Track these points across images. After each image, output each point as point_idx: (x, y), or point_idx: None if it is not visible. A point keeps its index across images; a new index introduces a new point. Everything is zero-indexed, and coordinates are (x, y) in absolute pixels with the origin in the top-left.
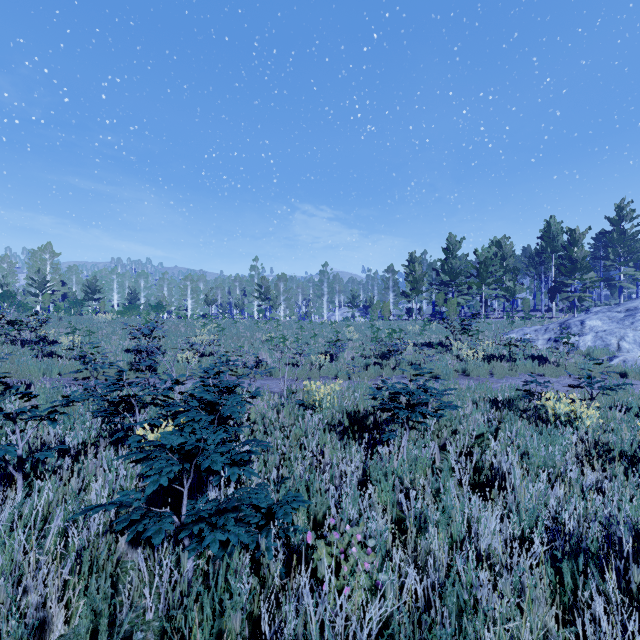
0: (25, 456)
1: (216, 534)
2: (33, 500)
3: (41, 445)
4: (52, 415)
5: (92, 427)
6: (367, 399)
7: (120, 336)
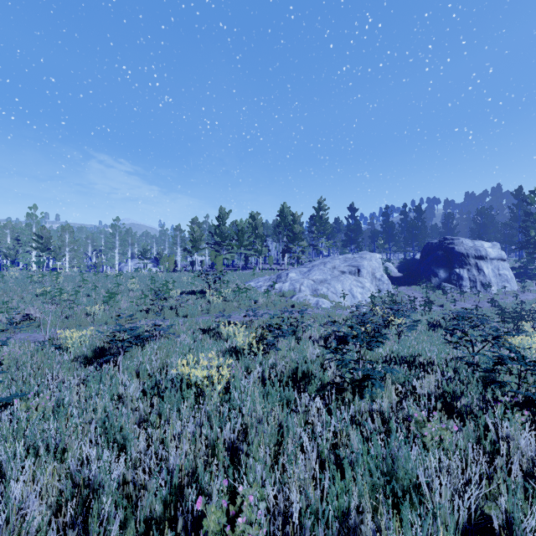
0: None
1: None
2: None
3: None
4: None
5: None
6: None
7: None
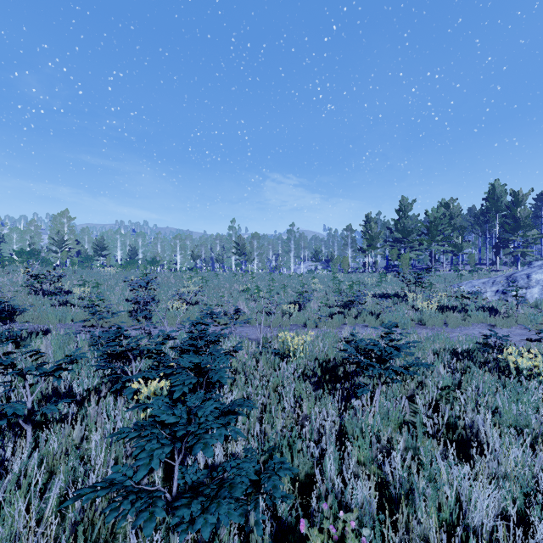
0: (36, 406)
1: (207, 516)
2: (39, 453)
3: (51, 392)
4: (57, 373)
5: (96, 373)
6: (338, 351)
7: (122, 287)
